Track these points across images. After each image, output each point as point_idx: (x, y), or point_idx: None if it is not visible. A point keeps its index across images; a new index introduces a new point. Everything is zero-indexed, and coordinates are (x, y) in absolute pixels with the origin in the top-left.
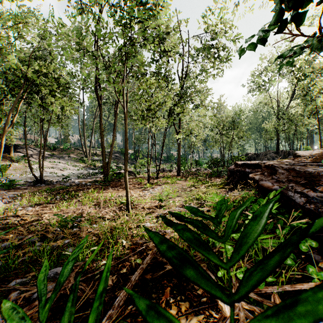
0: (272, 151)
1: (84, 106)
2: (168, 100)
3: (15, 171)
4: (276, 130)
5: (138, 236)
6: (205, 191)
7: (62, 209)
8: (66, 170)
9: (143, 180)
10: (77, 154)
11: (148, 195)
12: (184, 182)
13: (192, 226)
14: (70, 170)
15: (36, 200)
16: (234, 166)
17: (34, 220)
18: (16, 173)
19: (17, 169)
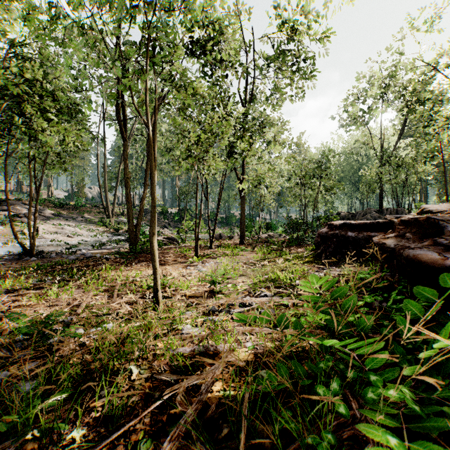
0: (373, 210)
1: (104, 143)
2: (226, 128)
3: None
4: (380, 180)
5: (165, 355)
6: (283, 266)
7: (50, 298)
8: (77, 237)
9: (189, 251)
10: (95, 214)
11: (194, 273)
12: (250, 253)
13: (269, 342)
14: (83, 236)
15: (7, 284)
16: (328, 228)
17: None
18: None
19: (1, 235)
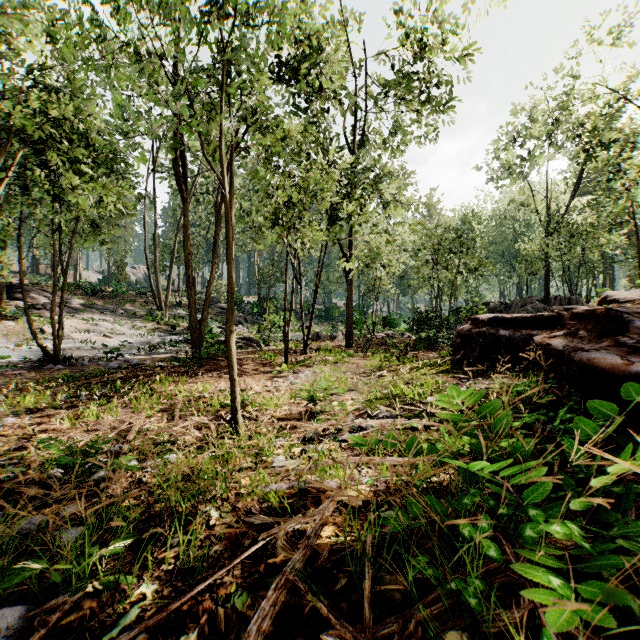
0: (536, 298)
1: (154, 205)
2: (328, 184)
3: (6, 339)
4: (546, 256)
5: (252, 495)
6: (409, 378)
7: (87, 421)
8: (117, 337)
9: (275, 357)
10: (142, 304)
11: (284, 387)
12: (361, 360)
13: (394, 475)
14: (126, 336)
15: (28, 401)
16: (471, 324)
17: (11, 449)
18: (8, 342)
19: (11, 335)
